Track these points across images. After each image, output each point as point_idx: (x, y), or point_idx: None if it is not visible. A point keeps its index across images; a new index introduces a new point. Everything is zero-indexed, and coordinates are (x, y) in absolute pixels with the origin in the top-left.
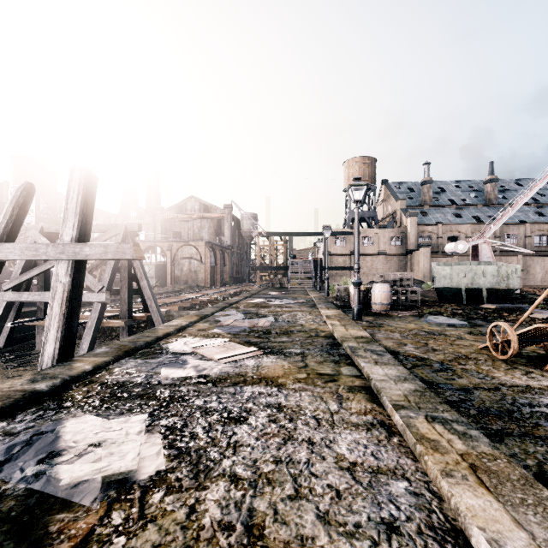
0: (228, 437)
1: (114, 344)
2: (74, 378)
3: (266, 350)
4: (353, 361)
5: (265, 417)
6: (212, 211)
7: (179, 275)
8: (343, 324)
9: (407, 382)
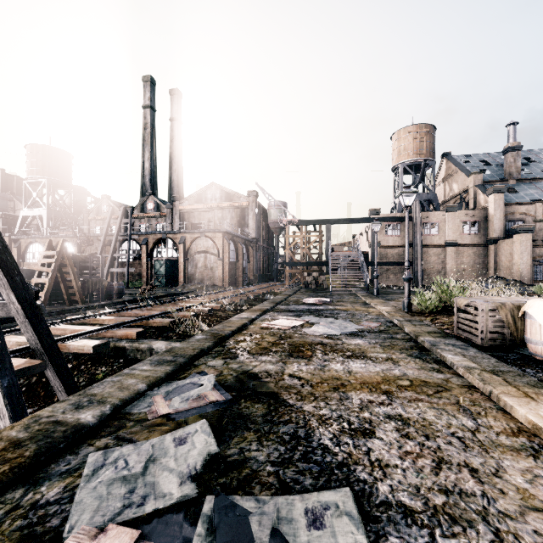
0: None
1: None
2: None
3: None
4: None
5: None
6: (235, 199)
7: (193, 272)
8: None
9: None
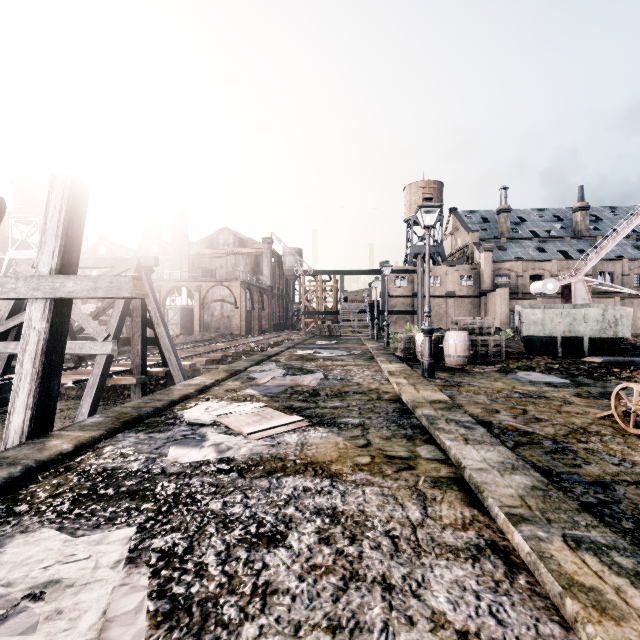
0: (254, 575)
1: (111, 411)
2: (42, 464)
3: (314, 420)
4: (432, 437)
5: (312, 533)
6: (249, 245)
7: (209, 321)
8: (412, 382)
9: (517, 473)
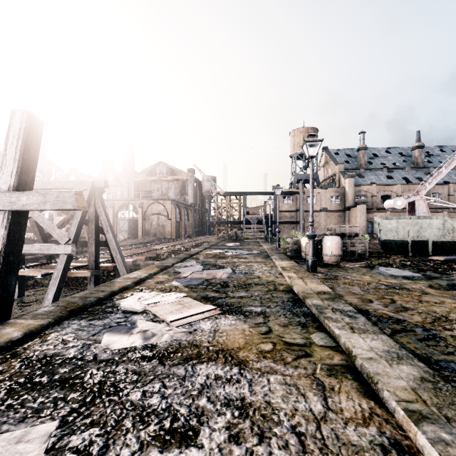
0: None
1: (62, 301)
2: None
3: (224, 308)
4: (321, 324)
5: (223, 429)
6: (178, 174)
7: (149, 228)
8: (300, 276)
9: (403, 362)
